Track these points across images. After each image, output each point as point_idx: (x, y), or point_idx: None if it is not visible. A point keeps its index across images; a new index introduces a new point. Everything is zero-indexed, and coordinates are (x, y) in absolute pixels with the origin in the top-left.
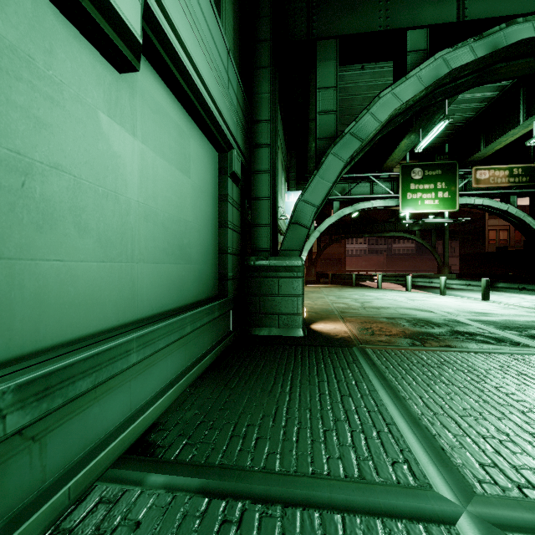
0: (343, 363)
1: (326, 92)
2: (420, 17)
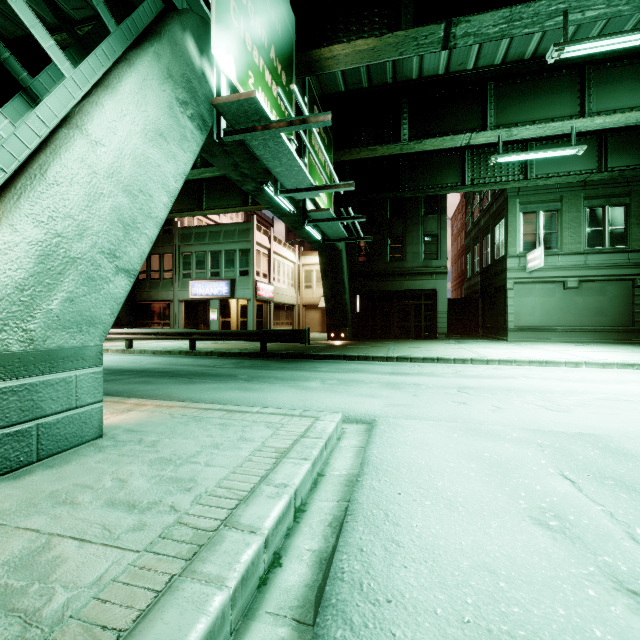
0: None
1: None
2: None
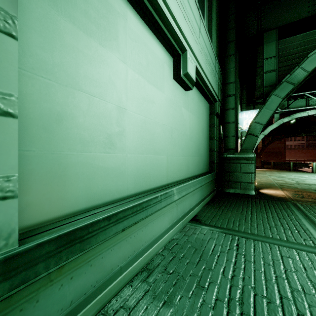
0: (281, 207)
1: (269, 60)
2: None
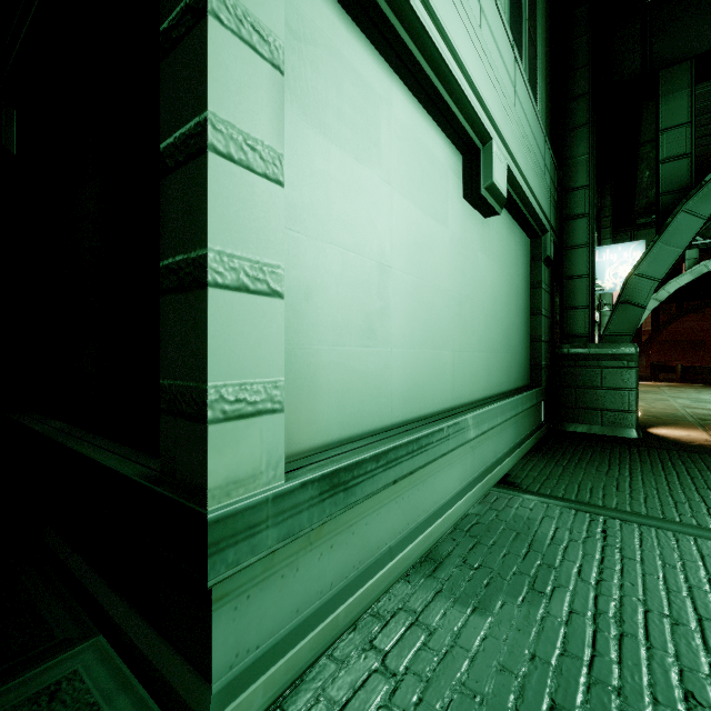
0: (701, 466)
1: (673, 132)
2: None
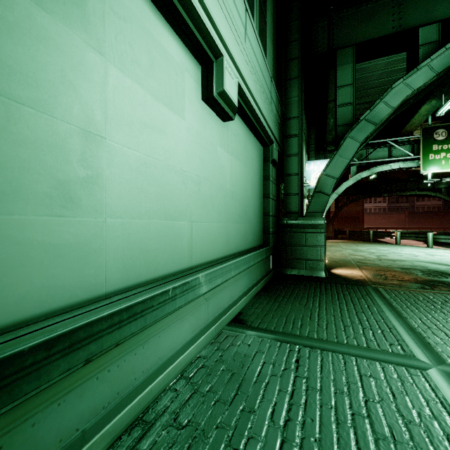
0: (358, 295)
1: (344, 89)
2: (432, 12)
